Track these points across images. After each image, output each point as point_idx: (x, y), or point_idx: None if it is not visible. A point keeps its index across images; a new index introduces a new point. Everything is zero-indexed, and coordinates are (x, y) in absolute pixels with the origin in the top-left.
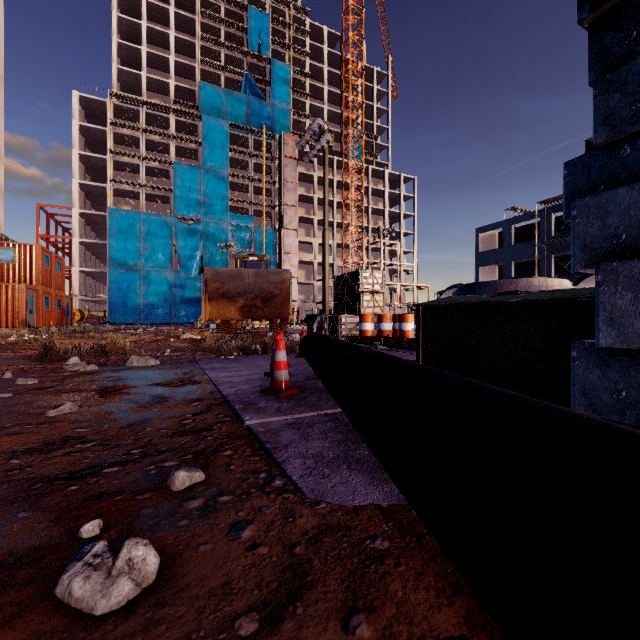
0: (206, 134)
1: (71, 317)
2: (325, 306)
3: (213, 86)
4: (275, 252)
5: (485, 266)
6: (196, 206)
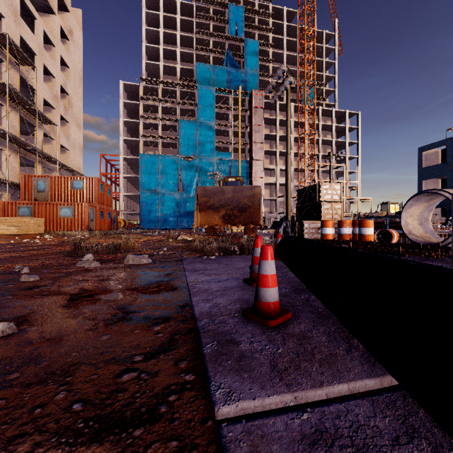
0: (200, 98)
1: (116, 224)
2: (287, 215)
3: (204, 64)
4: (247, 177)
5: (428, 179)
6: (193, 148)
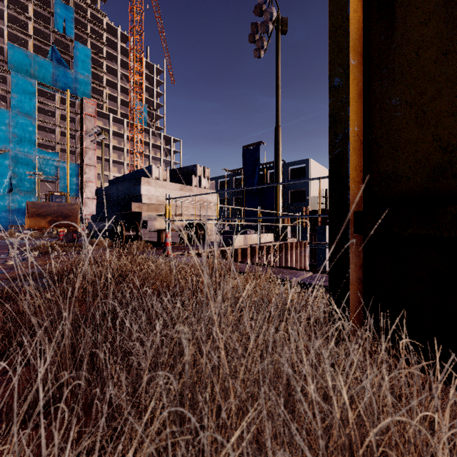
0: (15, 86)
1: None
2: None
3: (21, 49)
4: (78, 180)
5: None
6: (5, 140)
